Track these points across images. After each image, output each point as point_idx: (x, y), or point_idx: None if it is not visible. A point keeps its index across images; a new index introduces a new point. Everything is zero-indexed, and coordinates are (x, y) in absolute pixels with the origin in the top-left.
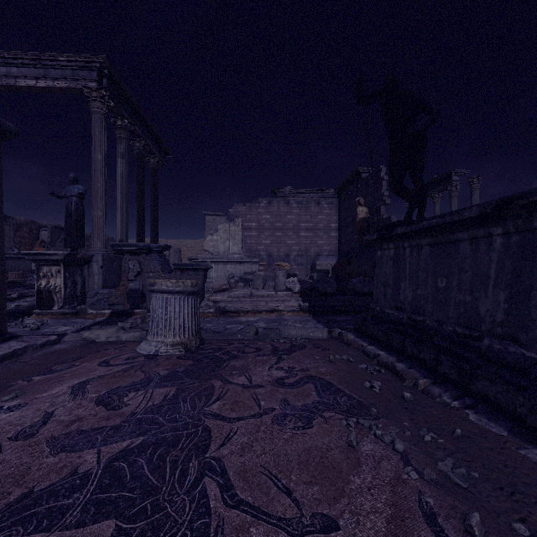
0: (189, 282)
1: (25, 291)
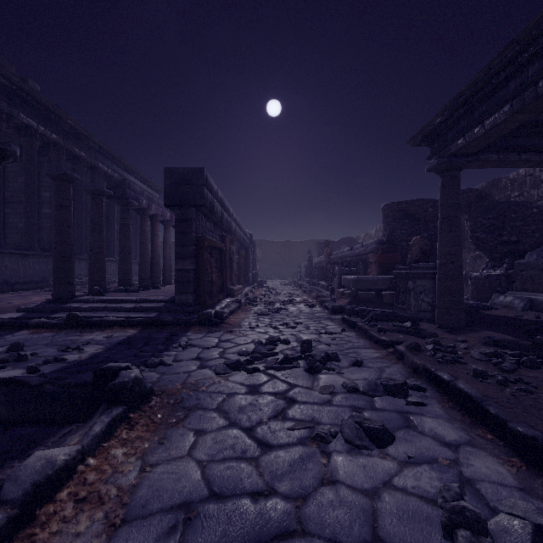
0: None
1: None
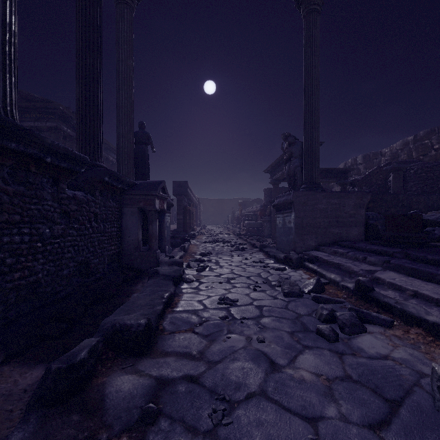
0: None
1: (363, 266)
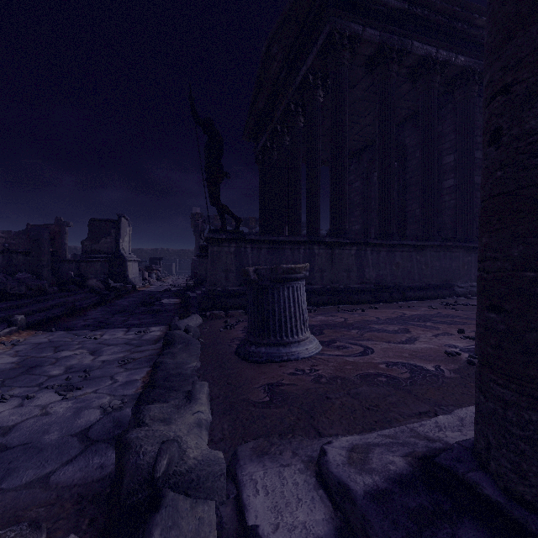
0: None
1: None
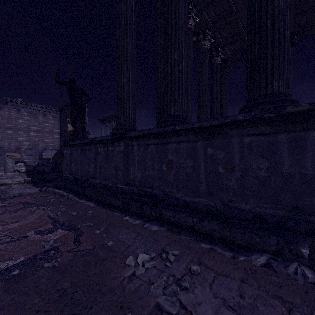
0: None
1: None
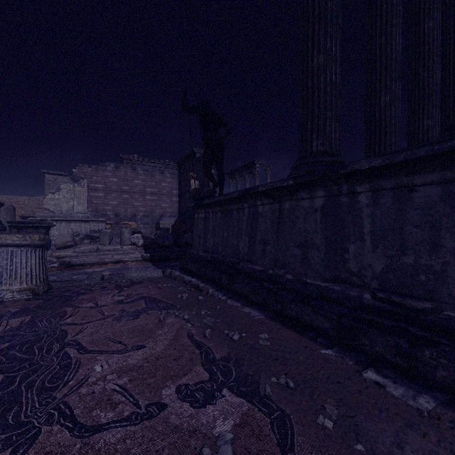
0: (36, 236)
1: None
